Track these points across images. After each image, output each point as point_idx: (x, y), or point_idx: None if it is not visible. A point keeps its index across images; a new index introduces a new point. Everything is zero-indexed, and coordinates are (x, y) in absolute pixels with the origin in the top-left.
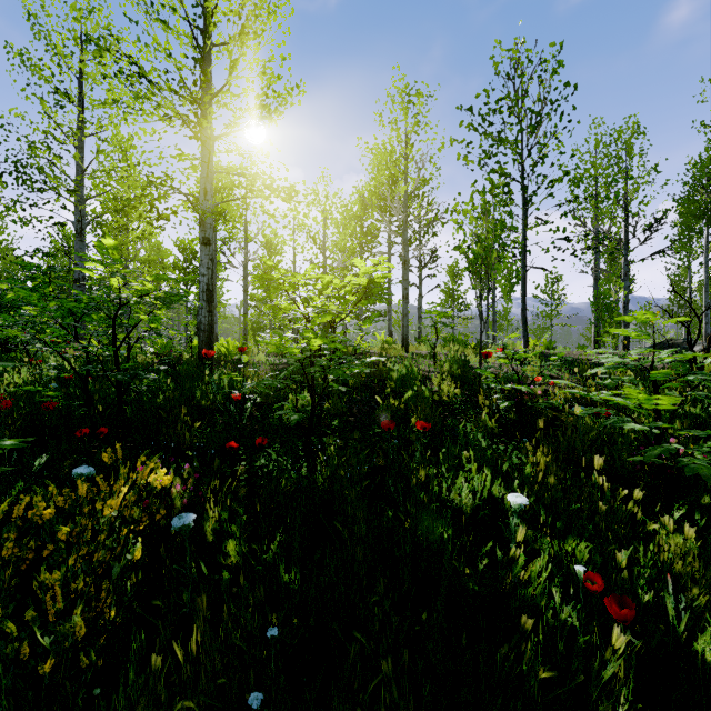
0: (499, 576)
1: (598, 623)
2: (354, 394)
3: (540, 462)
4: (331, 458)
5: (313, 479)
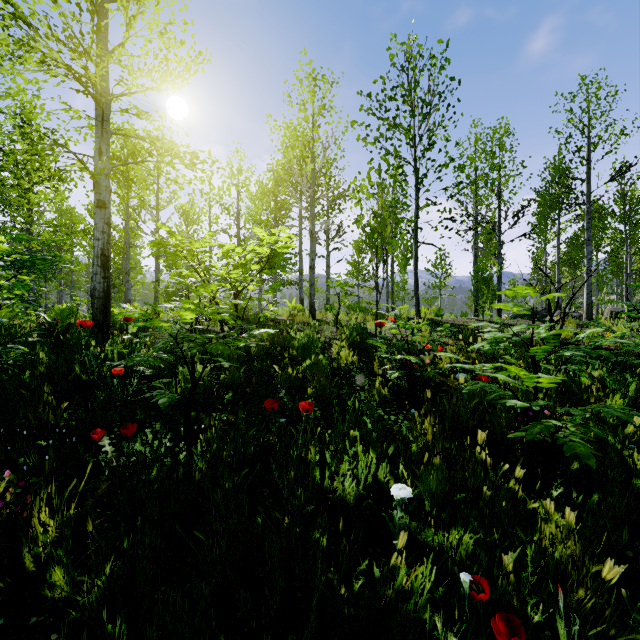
0: (379, 590)
1: (484, 635)
2: (255, 363)
3: (428, 432)
4: (212, 441)
5: (193, 464)
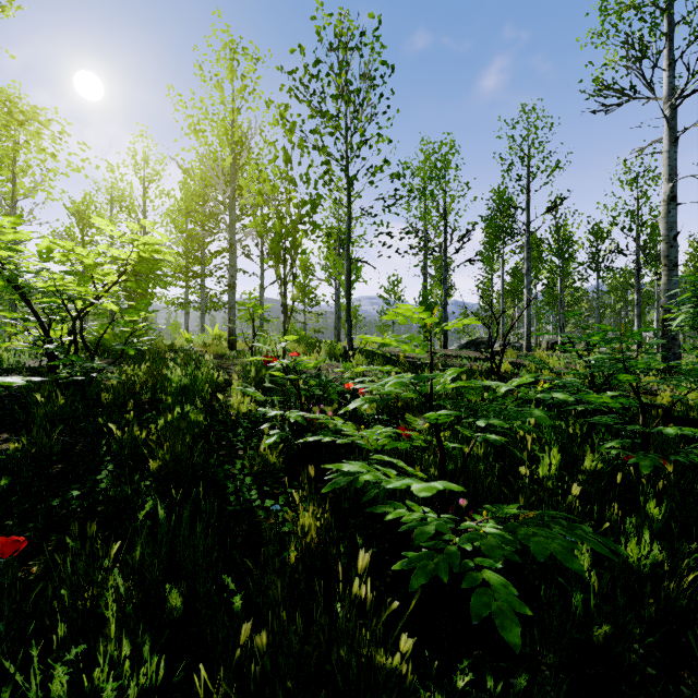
0: None
1: None
2: (99, 418)
3: (310, 529)
4: None
5: None
